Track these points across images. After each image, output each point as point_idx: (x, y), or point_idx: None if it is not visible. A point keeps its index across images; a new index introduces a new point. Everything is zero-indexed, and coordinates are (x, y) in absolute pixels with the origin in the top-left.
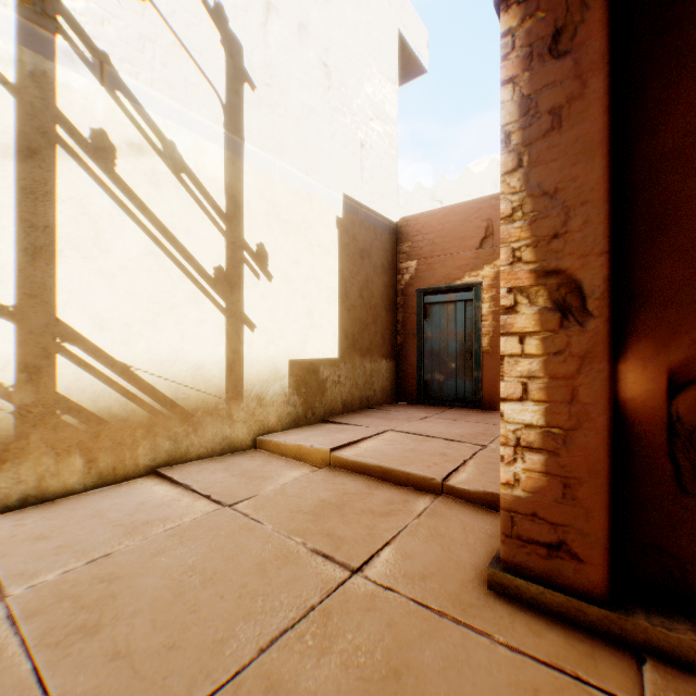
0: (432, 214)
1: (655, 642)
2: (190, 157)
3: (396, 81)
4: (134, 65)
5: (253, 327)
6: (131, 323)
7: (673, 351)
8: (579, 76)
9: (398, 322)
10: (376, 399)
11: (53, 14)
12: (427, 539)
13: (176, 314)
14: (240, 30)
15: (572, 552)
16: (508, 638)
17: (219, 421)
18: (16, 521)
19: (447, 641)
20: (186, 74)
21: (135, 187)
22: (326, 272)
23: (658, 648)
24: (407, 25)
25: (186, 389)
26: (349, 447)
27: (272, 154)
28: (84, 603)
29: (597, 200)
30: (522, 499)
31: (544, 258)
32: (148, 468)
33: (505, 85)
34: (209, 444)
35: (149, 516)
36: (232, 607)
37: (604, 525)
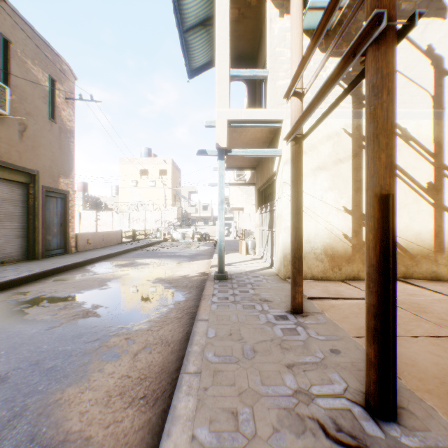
0: None
1: None
2: (413, 131)
3: None
4: None
5: None
6: None
7: None
8: None
9: None
10: None
11: (361, 101)
12: None
13: (406, 208)
14: (441, 49)
15: None
16: None
17: (428, 262)
18: (356, 283)
19: None
20: (411, 92)
21: None
22: None
23: None
24: None
25: (411, 244)
26: None
27: None
28: (412, 306)
29: None
30: None
31: None
32: None
33: None
34: (422, 273)
35: (412, 292)
36: None
37: None
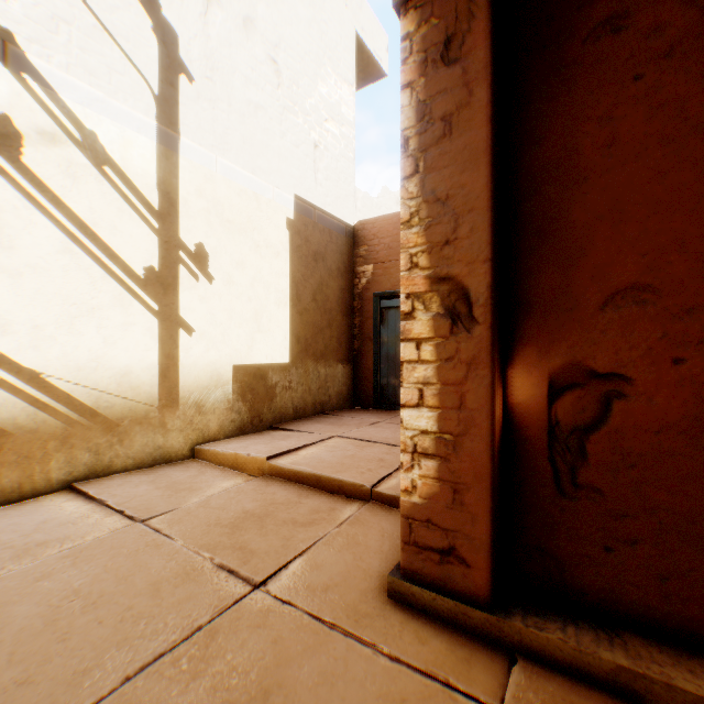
0: (388, 218)
1: (529, 642)
2: (116, 149)
3: (353, 82)
4: (46, 47)
5: (191, 331)
6: (42, 326)
7: (554, 357)
8: (467, 84)
9: (355, 326)
10: (332, 404)
11: None
12: (342, 549)
13: (98, 317)
14: (176, 19)
15: (461, 557)
16: (392, 648)
17: (150, 430)
18: None
19: (329, 654)
20: (110, 60)
21: (47, 179)
22: (276, 274)
23: (531, 648)
24: (365, 27)
25: (110, 397)
26: (288, 455)
27: (213, 151)
28: None
29: (482, 208)
30: (419, 506)
31: (437, 264)
32: (63, 482)
33: (404, 89)
34: (138, 455)
35: (48, 535)
36: (109, 633)
37: (488, 529)
